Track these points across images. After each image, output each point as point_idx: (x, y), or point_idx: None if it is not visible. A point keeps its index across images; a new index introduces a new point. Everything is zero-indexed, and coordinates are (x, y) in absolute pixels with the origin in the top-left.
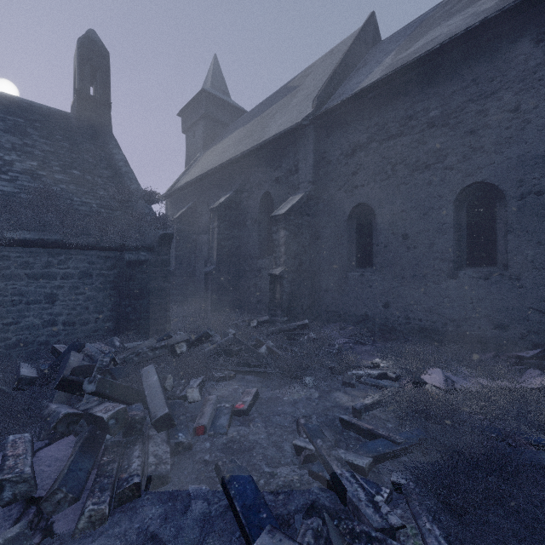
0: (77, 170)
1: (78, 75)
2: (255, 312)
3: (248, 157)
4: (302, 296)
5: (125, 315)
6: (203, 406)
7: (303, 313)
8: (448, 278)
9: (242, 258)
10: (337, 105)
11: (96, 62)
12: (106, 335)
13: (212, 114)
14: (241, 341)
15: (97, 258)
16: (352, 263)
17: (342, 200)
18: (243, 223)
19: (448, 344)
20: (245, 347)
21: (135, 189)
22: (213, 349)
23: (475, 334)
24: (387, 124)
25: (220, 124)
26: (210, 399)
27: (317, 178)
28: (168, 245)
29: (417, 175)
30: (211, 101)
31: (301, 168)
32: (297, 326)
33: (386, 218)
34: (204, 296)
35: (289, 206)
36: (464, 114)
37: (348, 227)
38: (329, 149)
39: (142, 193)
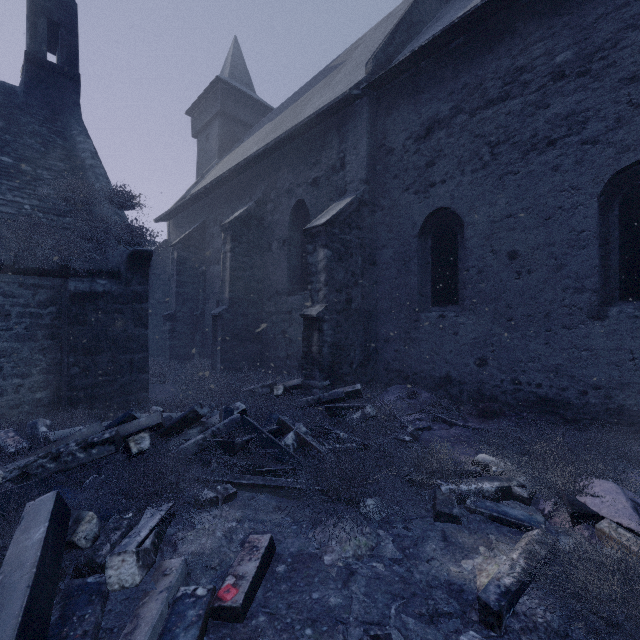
0: (8, 157)
1: (28, 30)
2: (284, 371)
3: (274, 154)
4: (352, 349)
5: (68, 380)
6: (146, 597)
7: (353, 374)
8: (589, 320)
9: (265, 295)
10: (404, 60)
11: (56, 15)
12: (35, 412)
13: (230, 111)
14: (252, 426)
15: (19, 287)
16: (425, 299)
17: (411, 206)
18: (268, 246)
19: (589, 425)
20: (259, 435)
21: (102, 188)
22: (202, 441)
23: (639, 410)
24: (483, 84)
25: (241, 125)
26: (167, 573)
27: (372, 175)
28: (143, 270)
29: (534, 158)
30: (229, 94)
31: (349, 161)
32: (344, 394)
33: (481, 228)
34: (212, 349)
35: (331, 213)
36: (618, 51)
37: (420, 246)
38: (390, 132)
39: (110, 193)
